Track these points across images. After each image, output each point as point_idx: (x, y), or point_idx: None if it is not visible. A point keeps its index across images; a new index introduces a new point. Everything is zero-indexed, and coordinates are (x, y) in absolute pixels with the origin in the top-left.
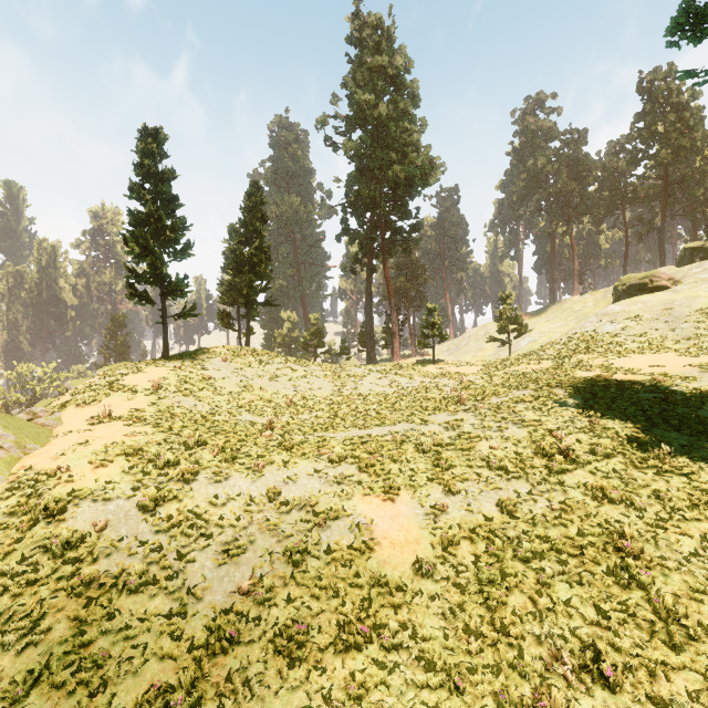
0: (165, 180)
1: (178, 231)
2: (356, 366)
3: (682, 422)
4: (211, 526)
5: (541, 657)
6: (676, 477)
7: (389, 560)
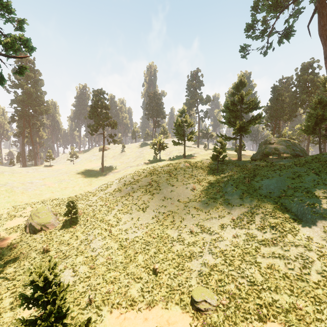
0: None
1: None
2: (24, 167)
3: (90, 172)
4: (24, 186)
5: (68, 188)
6: (85, 176)
7: (51, 186)
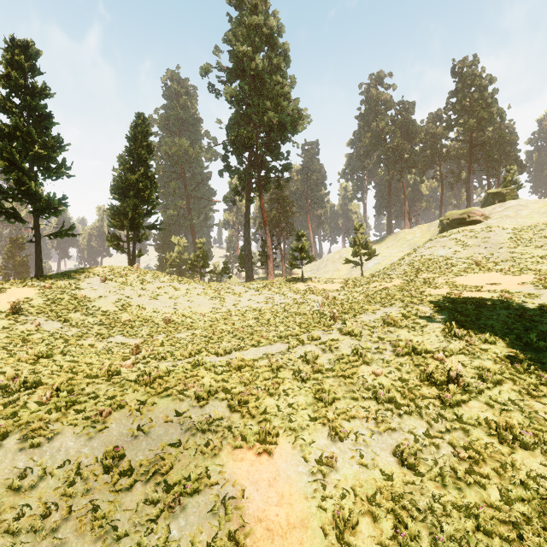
0: (35, 95)
1: (52, 149)
2: (235, 284)
3: None
4: None
5: None
6: None
7: None
